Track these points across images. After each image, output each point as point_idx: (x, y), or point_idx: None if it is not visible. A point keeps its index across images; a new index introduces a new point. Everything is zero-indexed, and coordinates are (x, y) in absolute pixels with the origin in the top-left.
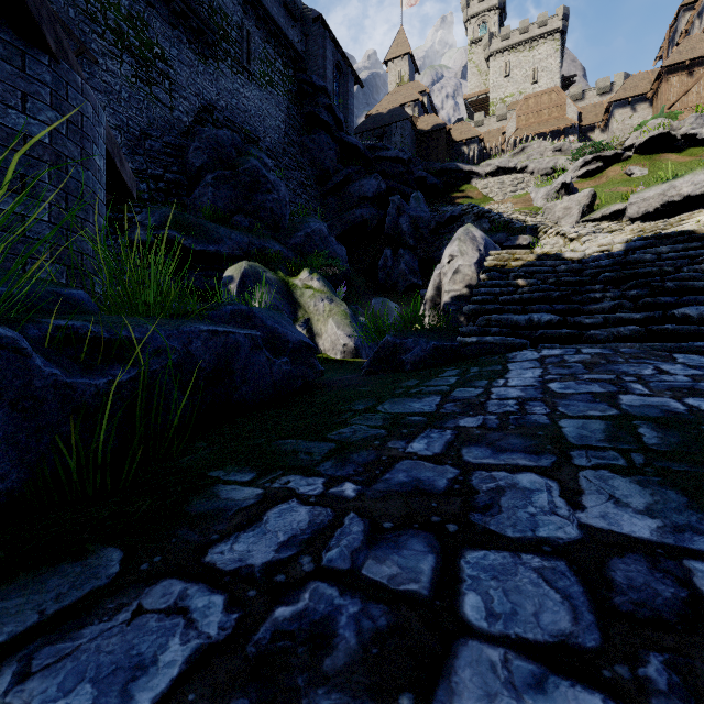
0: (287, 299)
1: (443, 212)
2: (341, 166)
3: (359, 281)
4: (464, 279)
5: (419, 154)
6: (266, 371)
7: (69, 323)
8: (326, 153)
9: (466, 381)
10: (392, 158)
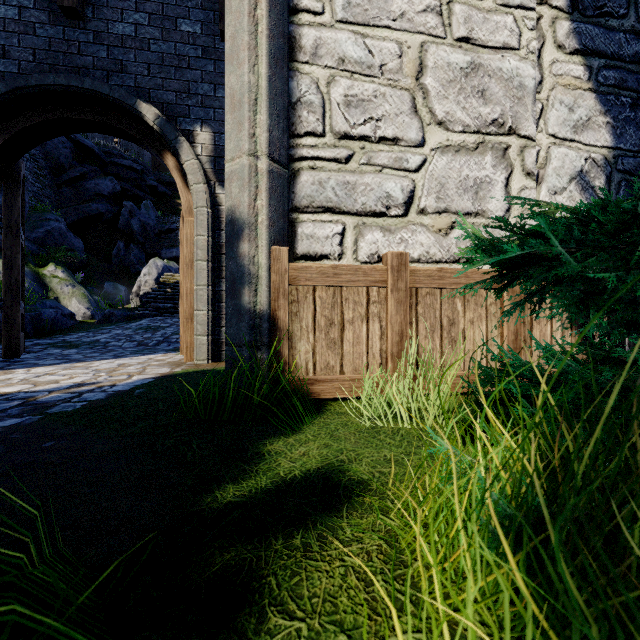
0: (40, 285)
1: (164, 224)
2: (77, 163)
3: (95, 265)
4: (150, 285)
5: (155, 159)
6: (62, 321)
7: (35, 310)
8: (61, 150)
9: (127, 323)
10: (127, 166)
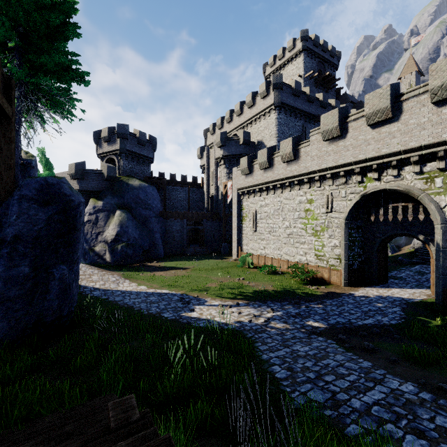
0: None
1: None
2: None
3: None
4: (419, 245)
5: None
6: None
7: None
8: None
9: (409, 267)
10: None
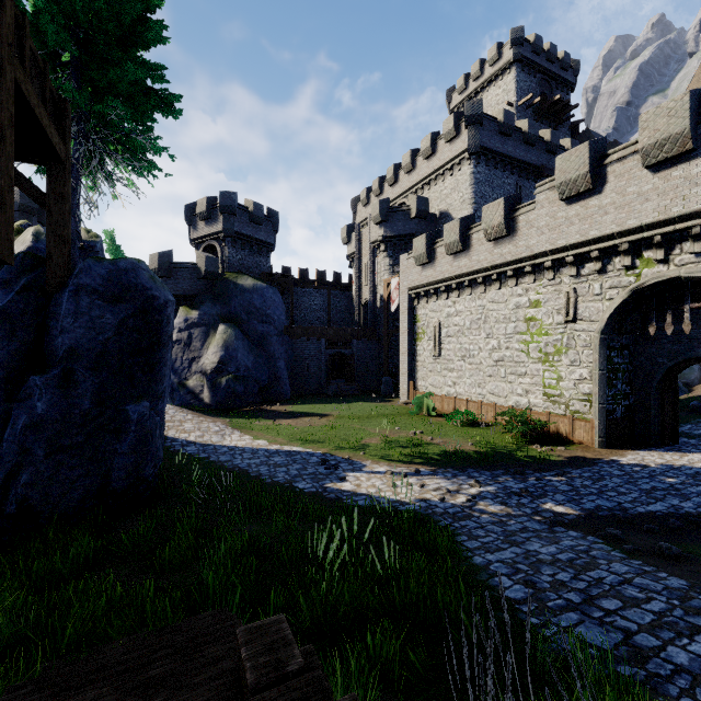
0: None
1: None
2: None
3: None
4: None
5: None
6: None
7: None
8: None
9: None
10: None
